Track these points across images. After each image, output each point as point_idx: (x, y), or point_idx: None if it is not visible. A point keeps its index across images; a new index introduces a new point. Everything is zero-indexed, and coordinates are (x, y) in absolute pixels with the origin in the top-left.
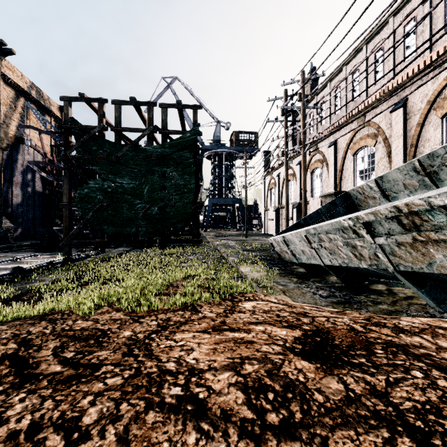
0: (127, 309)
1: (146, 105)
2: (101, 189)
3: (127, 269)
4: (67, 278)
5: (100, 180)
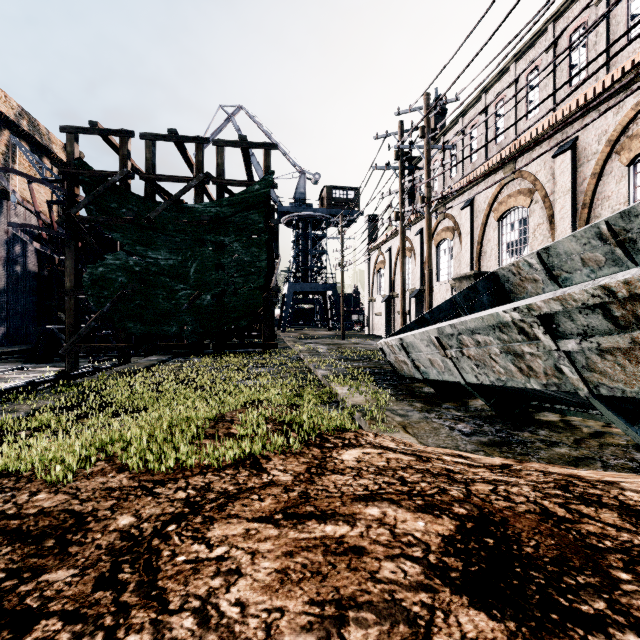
0: (138, 465)
1: (193, 141)
2: (124, 268)
3: (158, 390)
4: (57, 406)
5: (122, 254)
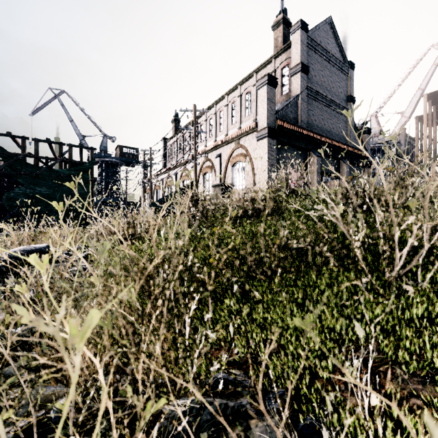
0: None
1: (58, 144)
2: (24, 194)
3: None
4: None
5: (23, 188)
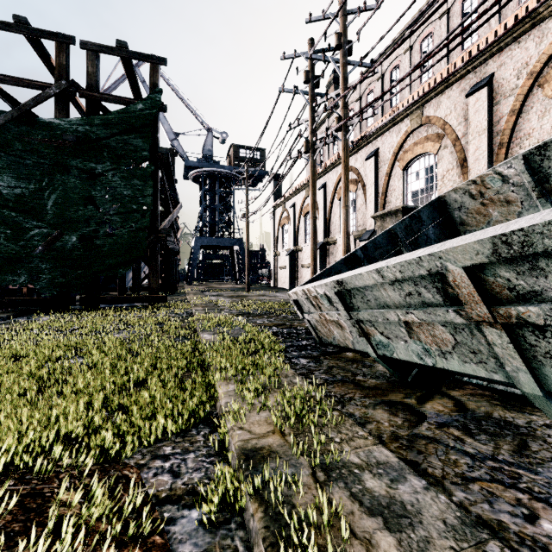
0: None
1: (51, 38)
2: None
3: None
4: None
5: None
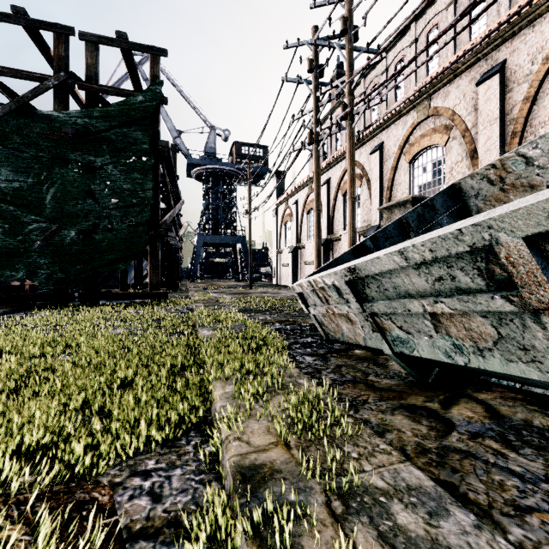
0: None
1: (50, 28)
2: None
3: None
4: None
5: None
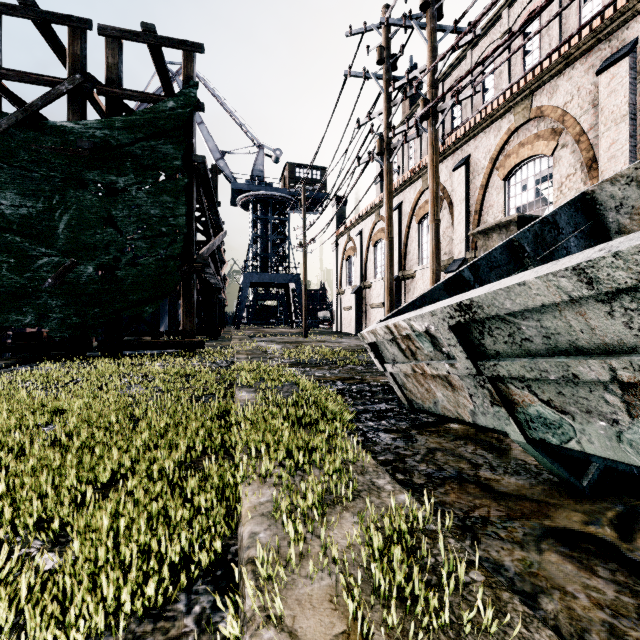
0: None
1: (64, 22)
2: None
3: None
4: None
5: None
